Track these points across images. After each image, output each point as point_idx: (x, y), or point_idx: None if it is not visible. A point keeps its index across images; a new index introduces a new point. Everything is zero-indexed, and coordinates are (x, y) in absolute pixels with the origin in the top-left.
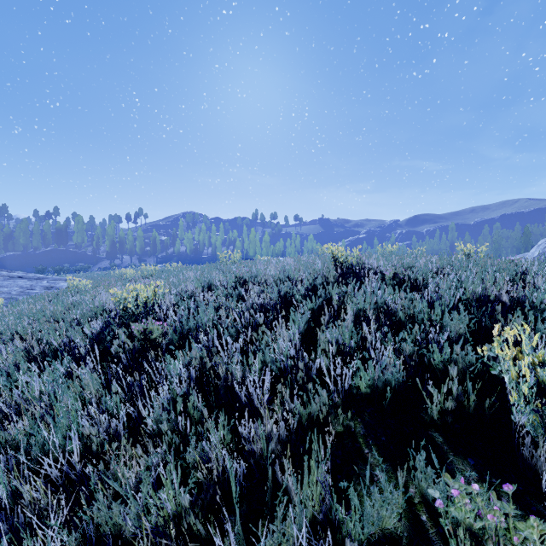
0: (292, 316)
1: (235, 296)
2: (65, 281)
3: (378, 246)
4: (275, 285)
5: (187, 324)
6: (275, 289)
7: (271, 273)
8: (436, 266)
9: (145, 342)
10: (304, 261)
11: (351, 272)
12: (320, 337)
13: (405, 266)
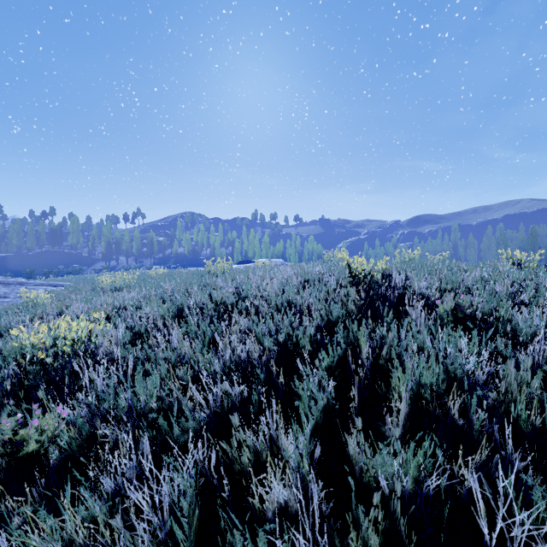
0: (297, 389)
1: (208, 337)
2: (47, 286)
3: (396, 252)
4: (271, 315)
5: (114, 402)
6: (271, 325)
7: (266, 292)
8: (508, 289)
9: (14, 458)
10: (310, 273)
11: (377, 294)
12: (353, 449)
13: (454, 286)
